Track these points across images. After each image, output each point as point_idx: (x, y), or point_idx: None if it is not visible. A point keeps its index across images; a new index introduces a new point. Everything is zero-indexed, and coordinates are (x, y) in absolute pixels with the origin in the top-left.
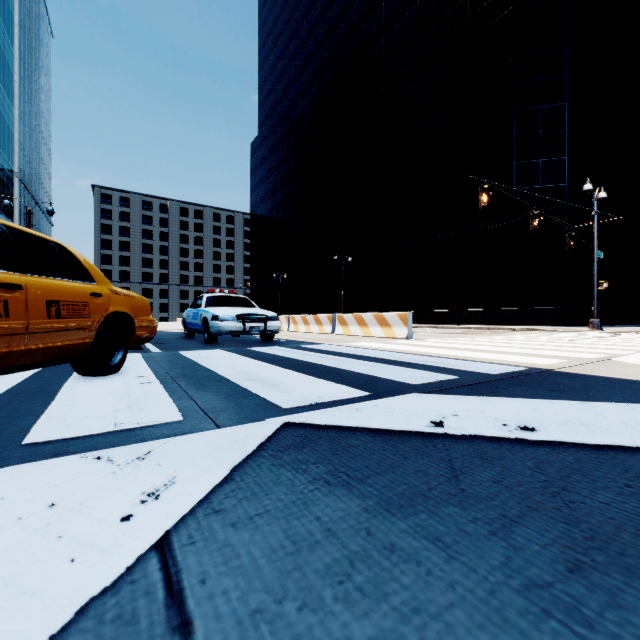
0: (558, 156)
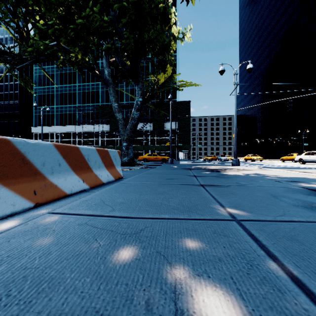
0: None
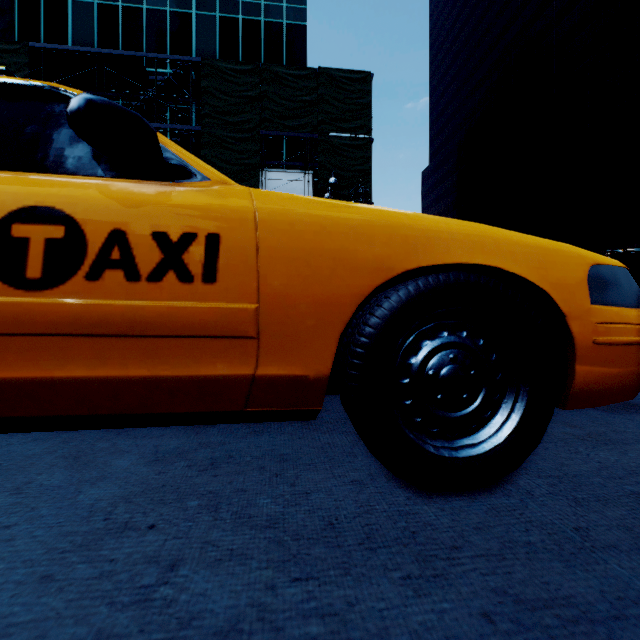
0: None
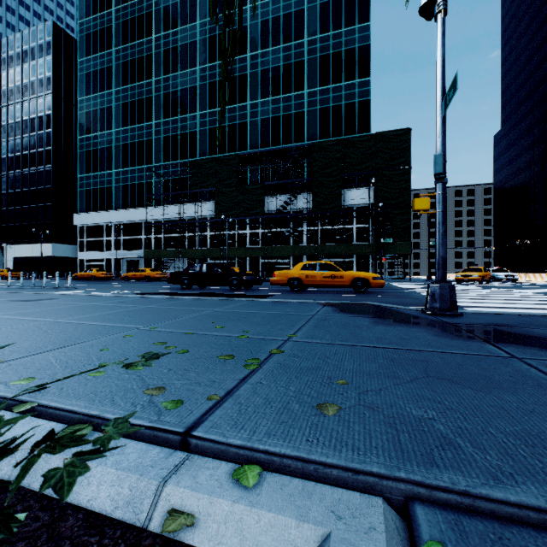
0: None
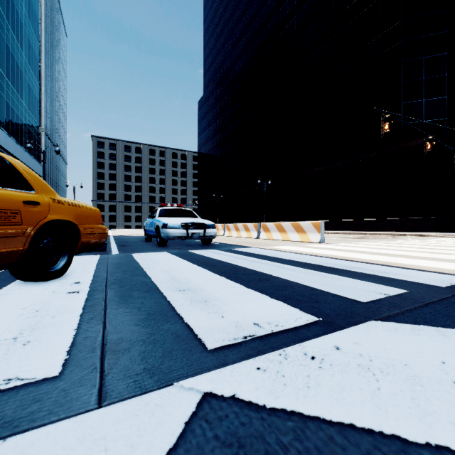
0: (439, 96)
